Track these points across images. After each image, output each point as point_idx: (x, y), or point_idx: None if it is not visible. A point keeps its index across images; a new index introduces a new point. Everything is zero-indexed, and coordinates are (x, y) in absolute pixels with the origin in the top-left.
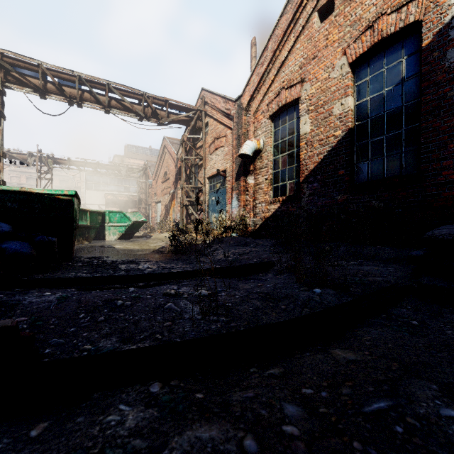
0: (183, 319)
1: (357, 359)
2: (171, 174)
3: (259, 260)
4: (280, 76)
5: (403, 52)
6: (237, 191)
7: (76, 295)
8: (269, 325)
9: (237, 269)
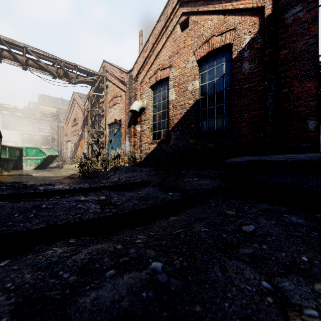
0: (89, 213)
1: (178, 219)
2: (79, 120)
3: (141, 180)
4: (157, 61)
5: (224, 59)
6: (129, 135)
7: (9, 204)
8: (139, 209)
9: (126, 185)
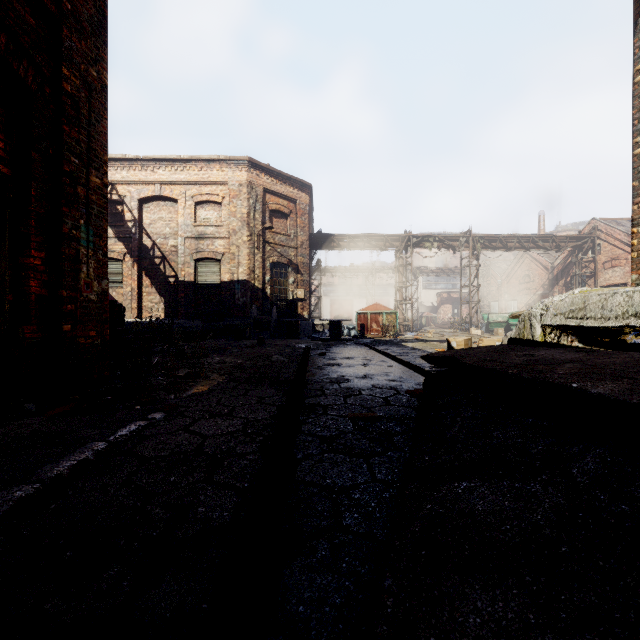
0: None
1: None
2: (537, 277)
3: None
4: None
5: None
6: None
7: None
8: None
9: None
